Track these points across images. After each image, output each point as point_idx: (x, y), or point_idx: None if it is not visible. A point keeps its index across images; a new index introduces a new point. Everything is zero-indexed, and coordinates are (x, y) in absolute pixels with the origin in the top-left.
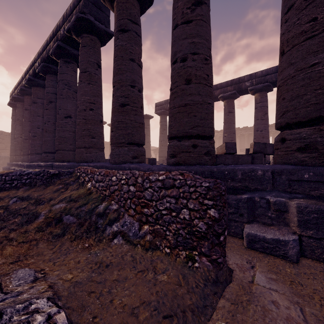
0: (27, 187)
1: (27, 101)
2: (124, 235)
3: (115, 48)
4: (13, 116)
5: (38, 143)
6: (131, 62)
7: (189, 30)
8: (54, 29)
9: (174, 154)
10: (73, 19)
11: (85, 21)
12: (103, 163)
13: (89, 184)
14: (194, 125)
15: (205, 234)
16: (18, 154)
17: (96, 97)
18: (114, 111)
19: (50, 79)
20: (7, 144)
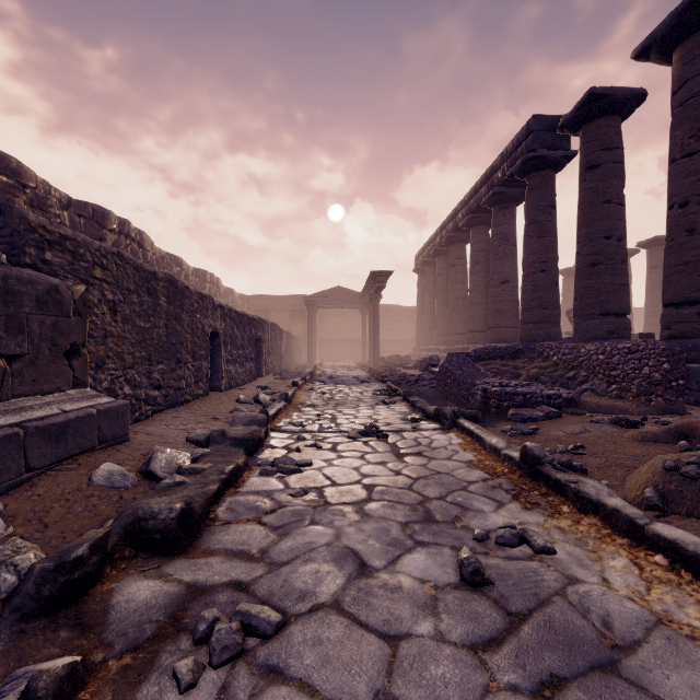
0: (500, 358)
1: (440, 264)
2: (593, 391)
3: (580, 193)
4: (419, 285)
5: (457, 320)
6: (606, 205)
7: (692, 165)
8: (487, 171)
9: (668, 325)
10: (518, 163)
11: (535, 159)
12: (562, 341)
13: (554, 358)
14: (698, 287)
15: (660, 381)
16: (428, 336)
17: (549, 252)
18: (579, 275)
19: (477, 233)
20: (404, 323)
